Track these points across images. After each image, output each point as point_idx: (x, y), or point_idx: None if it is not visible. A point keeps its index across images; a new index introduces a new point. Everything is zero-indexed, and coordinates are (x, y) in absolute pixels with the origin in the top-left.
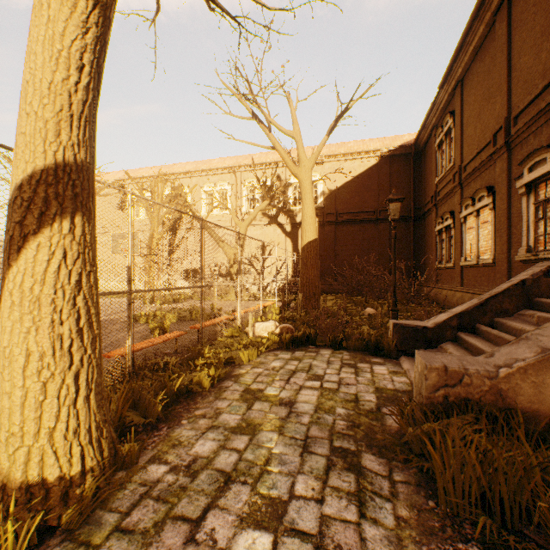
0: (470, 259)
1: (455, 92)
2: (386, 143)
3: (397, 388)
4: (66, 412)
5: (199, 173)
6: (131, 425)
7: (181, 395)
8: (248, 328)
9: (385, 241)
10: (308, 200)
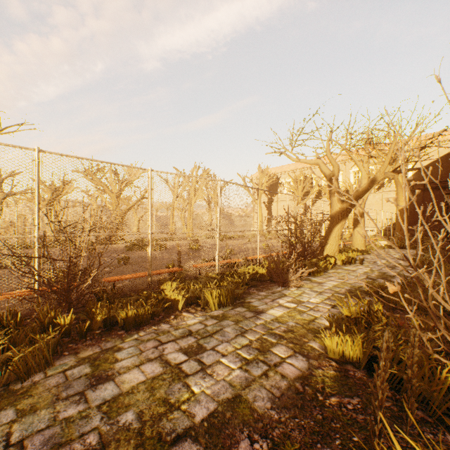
0: None
1: None
2: None
3: None
4: (363, 242)
5: None
6: None
7: None
8: (375, 243)
9: None
10: (401, 186)
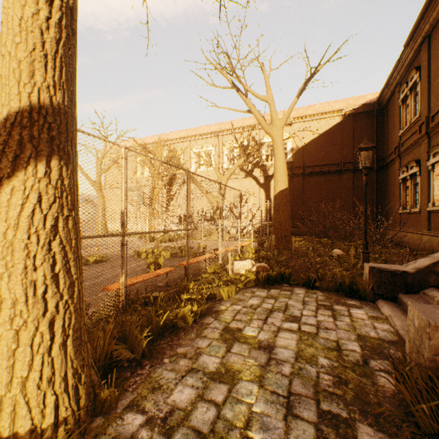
0: (438, 204)
1: (421, 48)
2: (349, 102)
3: (381, 337)
4: (40, 360)
5: (189, 138)
6: (119, 359)
7: (166, 329)
8: (228, 266)
9: (348, 190)
10: (280, 155)
